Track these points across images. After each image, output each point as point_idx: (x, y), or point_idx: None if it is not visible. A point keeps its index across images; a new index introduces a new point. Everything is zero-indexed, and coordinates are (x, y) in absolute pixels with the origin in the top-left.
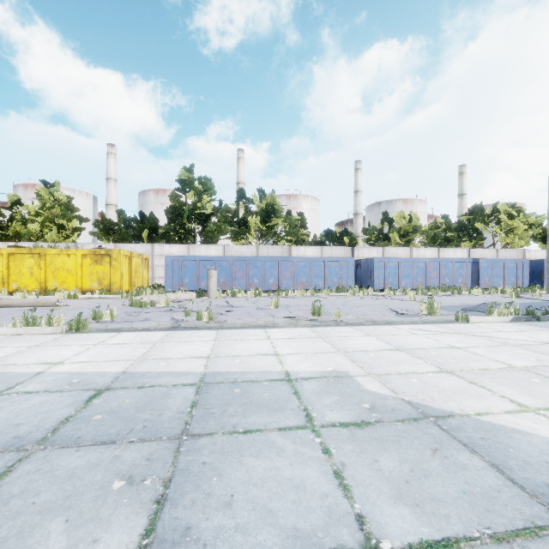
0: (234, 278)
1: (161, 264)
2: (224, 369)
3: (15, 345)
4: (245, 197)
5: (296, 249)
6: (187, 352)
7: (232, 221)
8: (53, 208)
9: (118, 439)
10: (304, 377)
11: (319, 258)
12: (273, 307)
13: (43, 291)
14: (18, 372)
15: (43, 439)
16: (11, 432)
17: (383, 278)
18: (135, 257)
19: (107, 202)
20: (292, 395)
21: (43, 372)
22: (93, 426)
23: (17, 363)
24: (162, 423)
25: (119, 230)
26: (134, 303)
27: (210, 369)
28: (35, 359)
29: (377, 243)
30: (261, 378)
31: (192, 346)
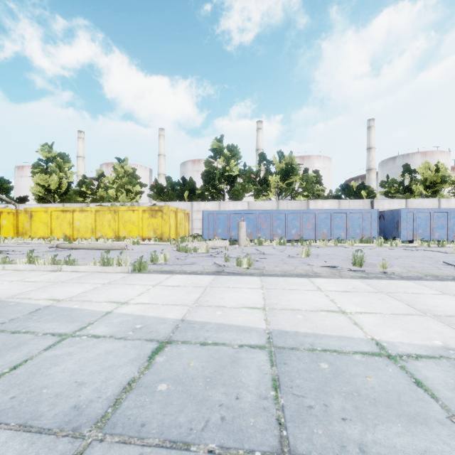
0: (259, 229)
1: (198, 218)
2: (289, 327)
3: (94, 281)
4: (266, 159)
5: (313, 203)
6: (239, 300)
7: (255, 181)
8: (124, 178)
9: (192, 441)
10: (409, 352)
11: (341, 210)
12: (303, 256)
13: (117, 238)
14: (91, 310)
15: (102, 418)
16: (72, 397)
17: (411, 229)
18: (180, 212)
19: (159, 173)
20: (416, 387)
21: (111, 312)
22: (159, 404)
23: (92, 300)
24: (244, 415)
25: (167, 192)
26: (181, 248)
27: (273, 325)
28: (106, 297)
29: (396, 195)
30: (345, 348)
31: (242, 293)
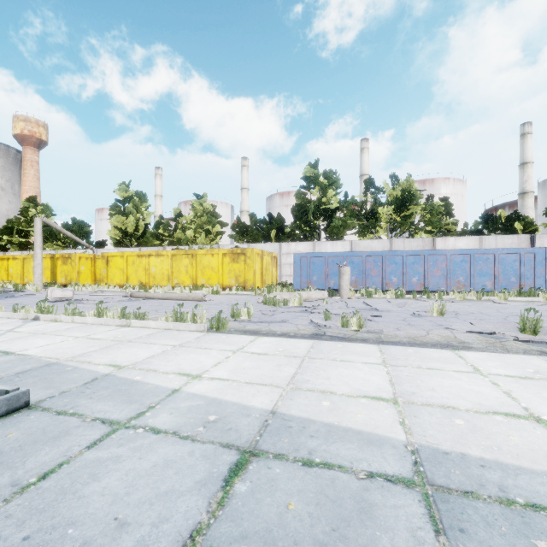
0: (367, 276)
1: (288, 262)
2: (447, 443)
3: (163, 342)
4: (374, 186)
5: (442, 241)
6: (353, 382)
7: (360, 214)
8: (202, 216)
9: None
10: None
11: (486, 250)
12: (435, 314)
13: (194, 286)
14: (155, 385)
15: None
16: None
17: None
18: (266, 256)
19: (241, 210)
20: None
21: (178, 391)
22: None
23: (158, 369)
24: None
25: (251, 232)
26: (267, 301)
27: (417, 436)
28: (175, 366)
29: None
30: None
31: (355, 371)
